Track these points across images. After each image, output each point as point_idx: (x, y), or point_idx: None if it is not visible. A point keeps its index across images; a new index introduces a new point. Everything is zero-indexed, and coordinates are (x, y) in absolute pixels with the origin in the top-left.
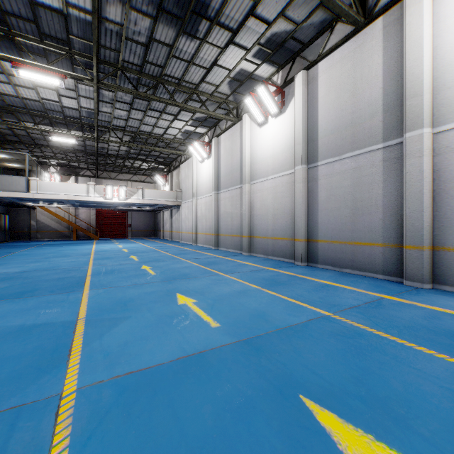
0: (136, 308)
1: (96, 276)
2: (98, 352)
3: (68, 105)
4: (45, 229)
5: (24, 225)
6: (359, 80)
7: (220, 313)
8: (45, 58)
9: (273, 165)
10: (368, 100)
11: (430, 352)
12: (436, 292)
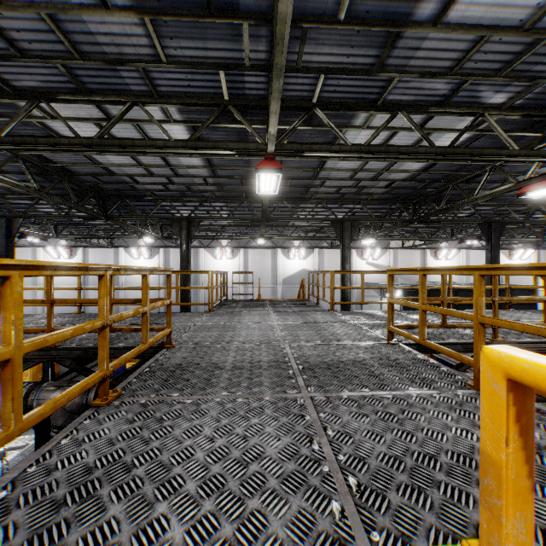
0: None
1: None
2: None
3: None
4: None
5: None
6: None
7: None
8: None
9: None
10: None
11: None
12: None
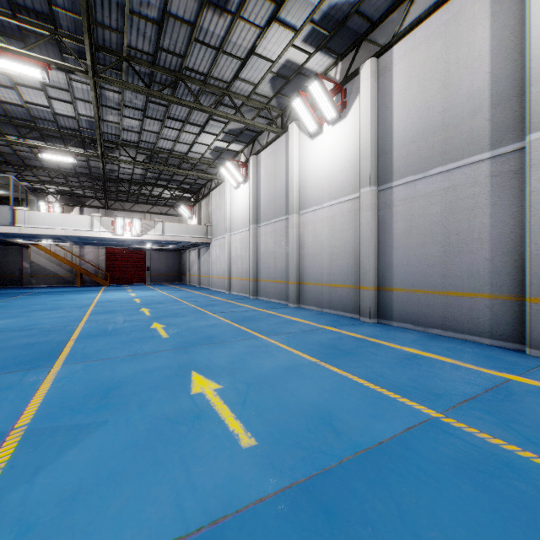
0: (121, 403)
1: (82, 340)
2: (10, 524)
3: (62, 111)
4: (42, 273)
5: (15, 268)
6: (453, 65)
7: (257, 414)
8: (23, 43)
9: (330, 188)
10: (468, 91)
11: None
12: None
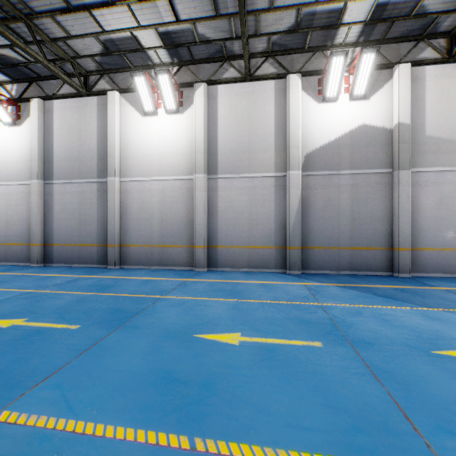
0: None
1: None
2: None
3: None
4: None
5: None
6: (83, 130)
7: None
8: None
9: (7, 172)
10: (89, 147)
11: (78, 293)
12: (119, 269)
